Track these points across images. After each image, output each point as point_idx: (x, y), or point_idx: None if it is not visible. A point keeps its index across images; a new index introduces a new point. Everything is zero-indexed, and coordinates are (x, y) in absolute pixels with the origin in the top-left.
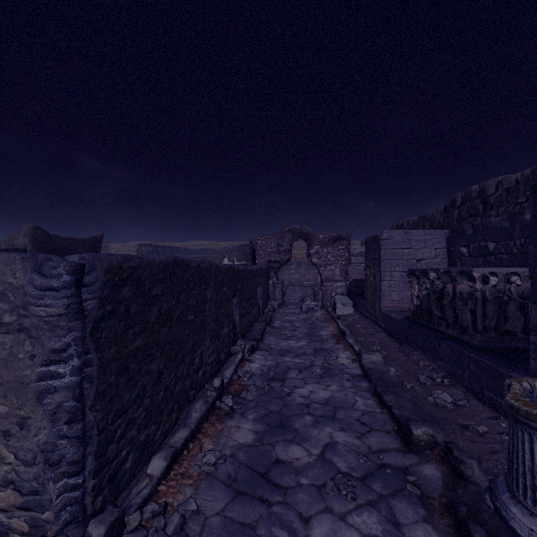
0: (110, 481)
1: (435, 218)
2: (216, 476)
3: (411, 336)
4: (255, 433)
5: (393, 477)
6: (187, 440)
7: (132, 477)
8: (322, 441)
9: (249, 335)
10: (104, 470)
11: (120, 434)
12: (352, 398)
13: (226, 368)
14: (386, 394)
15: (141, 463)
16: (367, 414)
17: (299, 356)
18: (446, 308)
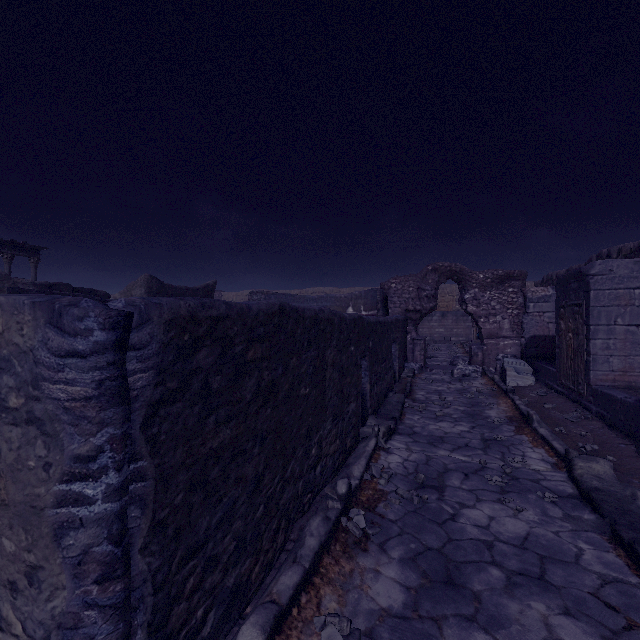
0: None
1: None
2: None
3: None
4: (405, 589)
5: None
6: (297, 590)
7: None
8: (532, 634)
9: (383, 410)
10: None
11: (193, 584)
12: (571, 542)
13: (353, 462)
14: None
15: (228, 622)
16: (612, 584)
17: (459, 449)
18: None
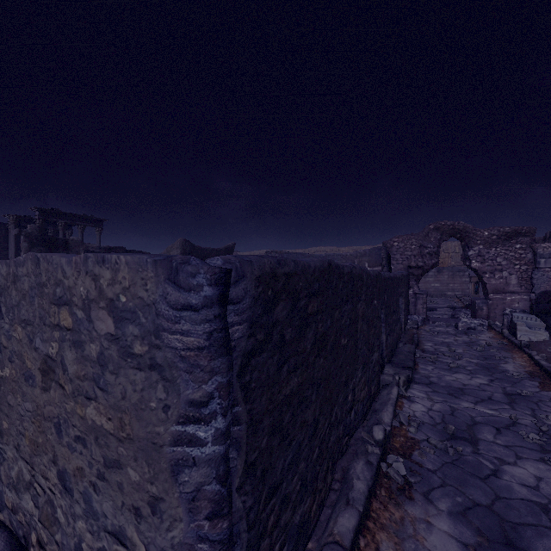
0: None
1: None
2: None
3: None
4: (462, 545)
5: None
6: (356, 533)
7: None
8: None
9: (396, 359)
10: None
11: (273, 521)
12: None
13: (381, 408)
14: None
15: None
16: None
17: (483, 402)
18: None
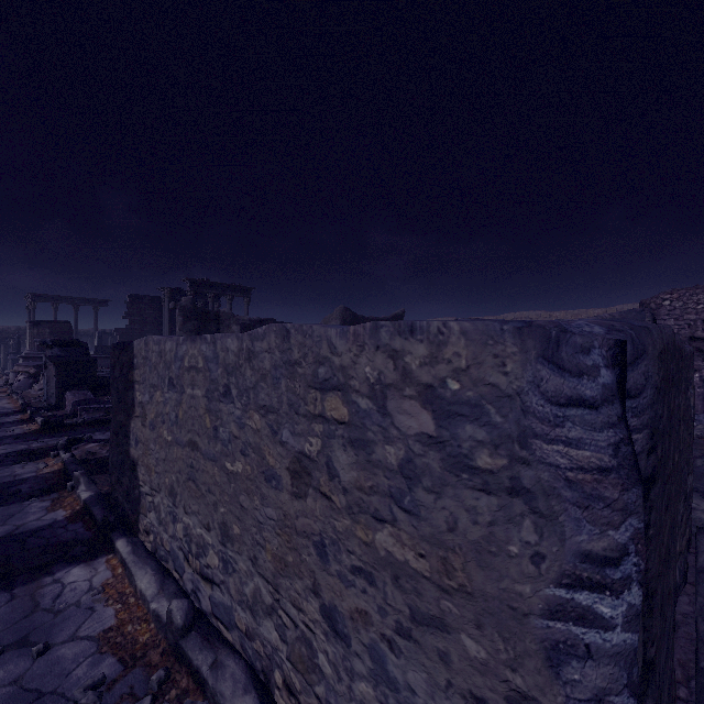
0: None
1: None
2: None
3: None
4: None
5: None
6: None
7: None
8: None
9: (700, 485)
10: None
11: None
12: None
13: None
14: None
15: None
16: None
17: None
18: None
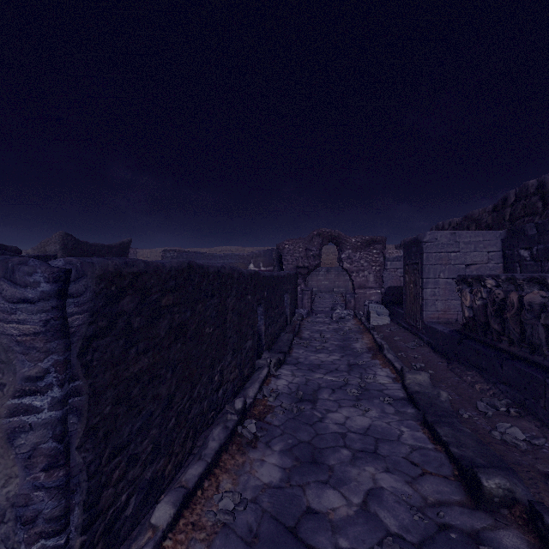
0: (105, 534)
1: (482, 218)
2: (233, 528)
3: (462, 352)
4: (282, 470)
5: (461, 546)
6: (201, 478)
7: (135, 524)
8: (364, 486)
9: (276, 346)
10: (96, 522)
11: (118, 475)
12: (397, 428)
13: (249, 386)
14: (439, 426)
15: (146, 506)
16: (417, 450)
17: (331, 372)
18: (510, 322)
